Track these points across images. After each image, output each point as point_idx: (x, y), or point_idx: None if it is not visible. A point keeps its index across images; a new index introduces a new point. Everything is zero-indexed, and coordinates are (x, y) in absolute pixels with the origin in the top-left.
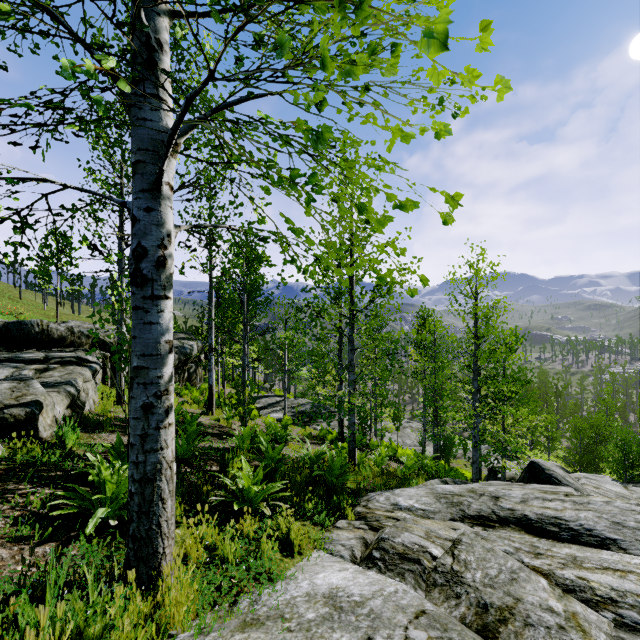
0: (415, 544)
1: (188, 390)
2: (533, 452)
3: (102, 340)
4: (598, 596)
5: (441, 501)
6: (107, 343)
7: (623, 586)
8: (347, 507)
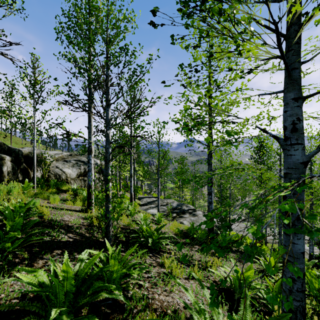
0: None
1: (84, 190)
2: None
3: (8, 147)
4: None
5: None
6: (14, 150)
7: None
8: None
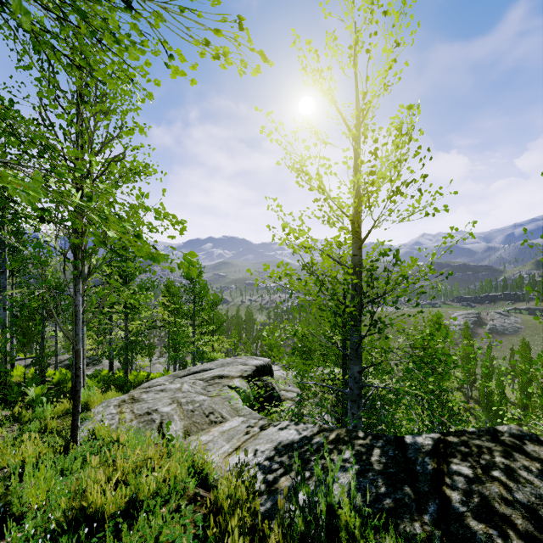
0: (160, 383)
1: None
2: (218, 356)
3: None
4: (204, 379)
5: (171, 376)
6: None
7: (210, 375)
8: (131, 389)
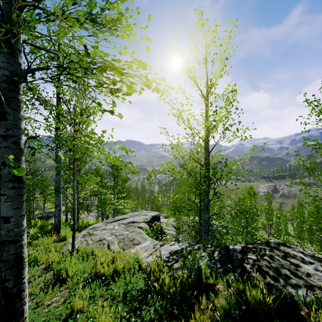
0: (100, 226)
1: None
2: (128, 211)
3: None
4: (124, 223)
5: (104, 222)
6: None
7: (127, 221)
8: (82, 229)
